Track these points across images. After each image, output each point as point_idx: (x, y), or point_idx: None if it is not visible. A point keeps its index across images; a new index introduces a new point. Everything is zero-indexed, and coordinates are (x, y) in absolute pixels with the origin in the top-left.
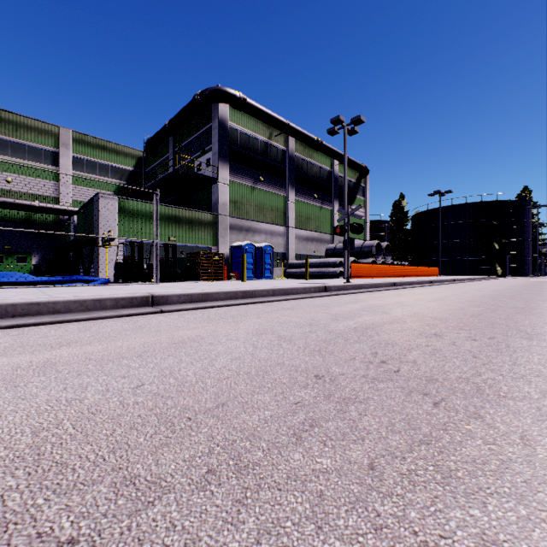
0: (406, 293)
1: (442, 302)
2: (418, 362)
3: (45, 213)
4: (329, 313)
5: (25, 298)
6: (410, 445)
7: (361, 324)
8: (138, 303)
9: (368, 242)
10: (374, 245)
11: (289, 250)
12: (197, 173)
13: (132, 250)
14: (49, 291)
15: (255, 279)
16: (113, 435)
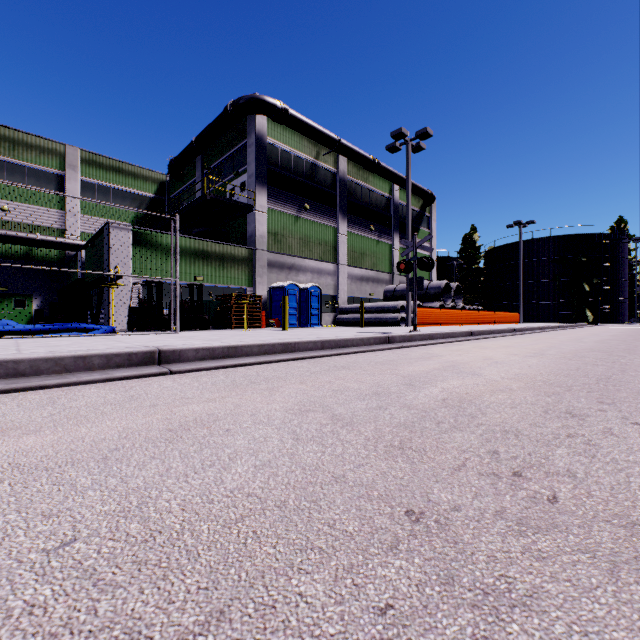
0: (490, 345)
1: (544, 358)
2: (579, 476)
3: (48, 247)
4: (399, 374)
5: None
6: None
7: (451, 393)
8: (138, 361)
9: (435, 282)
10: (442, 286)
11: (340, 292)
12: (229, 198)
13: (148, 292)
14: (28, 343)
15: (299, 327)
16: None
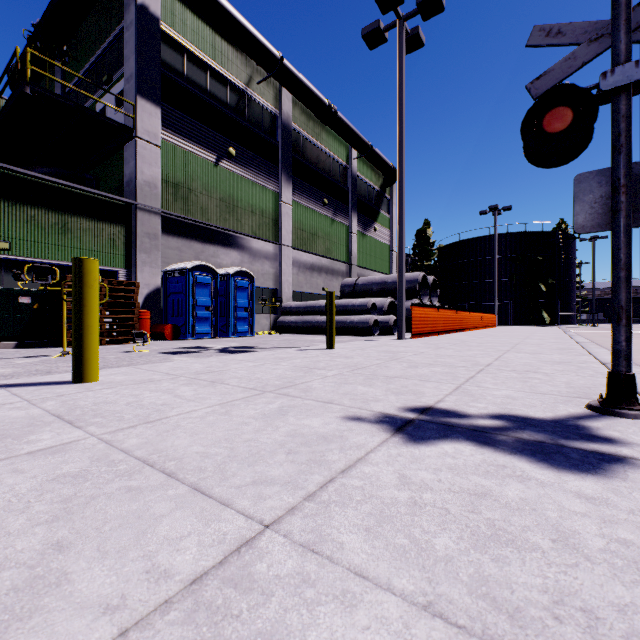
0: None
1: None
2: None
3: None
4: None
5: None
6: None
7: None
8: None
9: (409, 274)
10: (420, 279)
11: (283, 285)
12: (78, 104)
13: None
14: None
15: (215, 338)
16: None
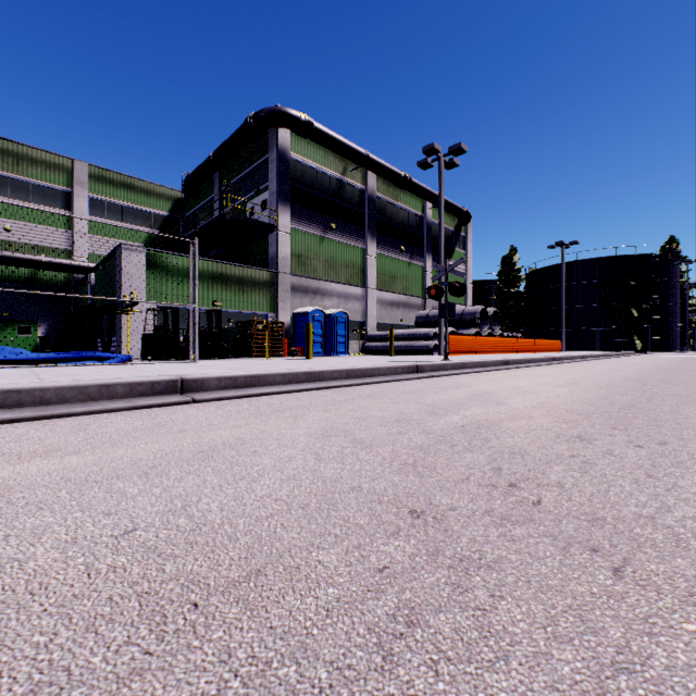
0: (523, 374)
1: (575, 388)
2: (566, 486)
3: (55, 270)
4: (424, 403)
5: (1, 384)
6: (598, 676)
7: (471, 420)
8: (161, 390)
9: (471, 307)
10: (479, 312)
11: (368, 318)
12: (249, 218)
13: (164, 318)
14: (45, 372)
15: (324, 356)
16: (48, 647)
